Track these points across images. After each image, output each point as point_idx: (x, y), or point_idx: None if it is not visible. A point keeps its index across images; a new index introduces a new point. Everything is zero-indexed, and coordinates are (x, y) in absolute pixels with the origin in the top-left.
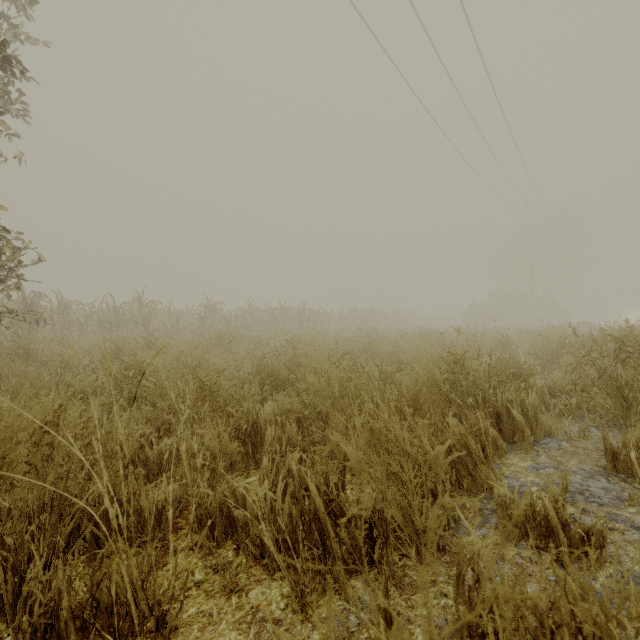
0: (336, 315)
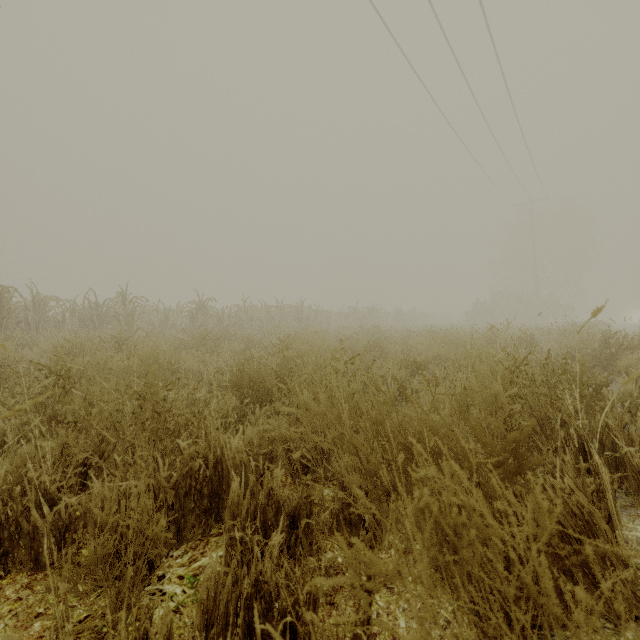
0: (336, 314)
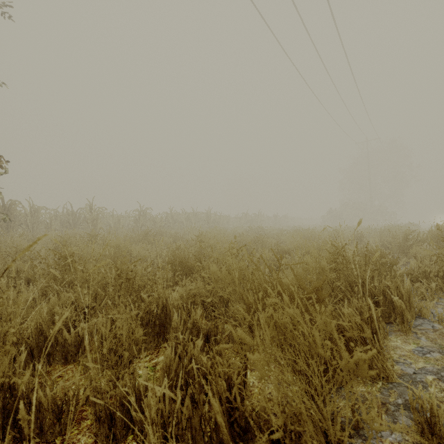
0: (233, 218)
